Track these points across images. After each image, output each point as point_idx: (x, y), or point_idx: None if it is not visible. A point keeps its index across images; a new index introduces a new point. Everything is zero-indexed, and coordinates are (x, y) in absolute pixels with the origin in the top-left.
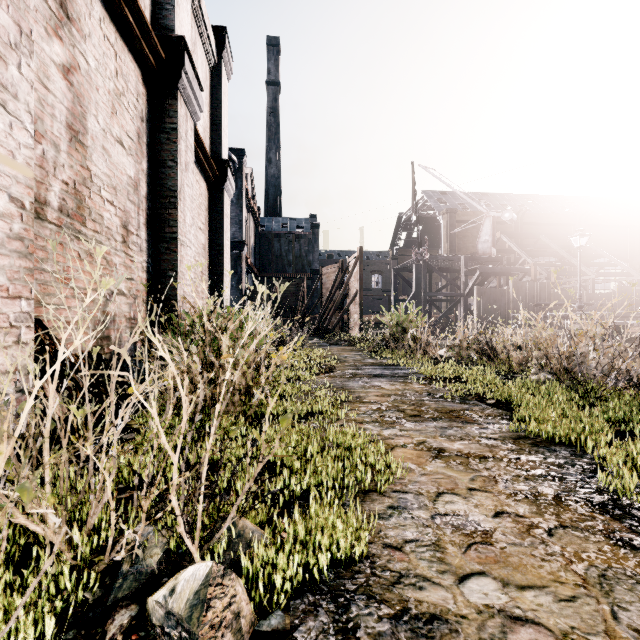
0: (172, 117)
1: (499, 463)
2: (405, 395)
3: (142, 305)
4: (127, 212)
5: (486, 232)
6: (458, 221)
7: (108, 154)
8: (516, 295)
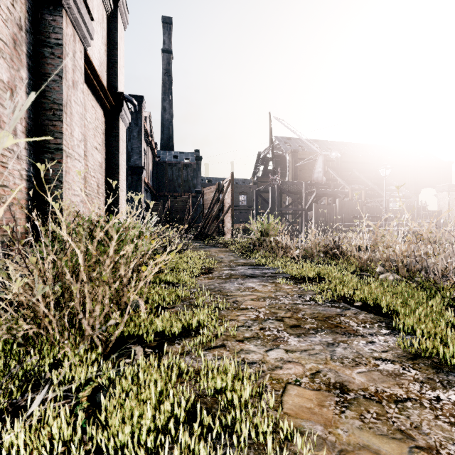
0: (56, 33)
1: (423, 412)
2: (278, 298)
3: (20, 213)
4: None
5: (319, 166)
6: (299, 158)
7: None
8: (341, 210)
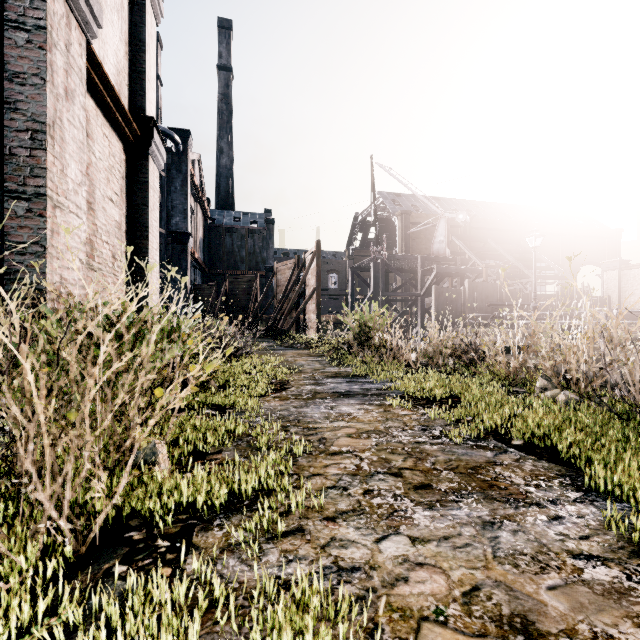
0: (36, 9)
1: None
2: (391, 432)
3: None
4: None
5: (441, 233)
6: (412, 223)
7: None
8: (471, 295)
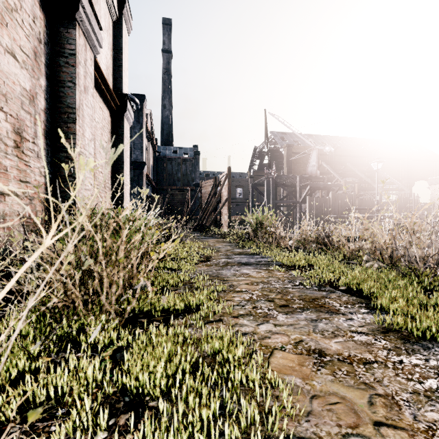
0: (70, 44)
1: (386, 371)
2: (270, 283)
3: (40, 206)
4: (21, 120)
5: (313, 159)
6: (294, 152)
7: None
8: (334, 202)
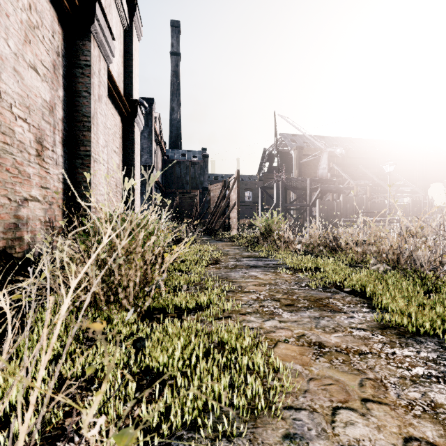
0: (86, 55)
1: (379, 360)
2: (277, 284)
3: (58, 210)
4: (42, 130)
5: (324, 162)
6: (304, 155)
7: (20, 76)
8: (345, 206)
